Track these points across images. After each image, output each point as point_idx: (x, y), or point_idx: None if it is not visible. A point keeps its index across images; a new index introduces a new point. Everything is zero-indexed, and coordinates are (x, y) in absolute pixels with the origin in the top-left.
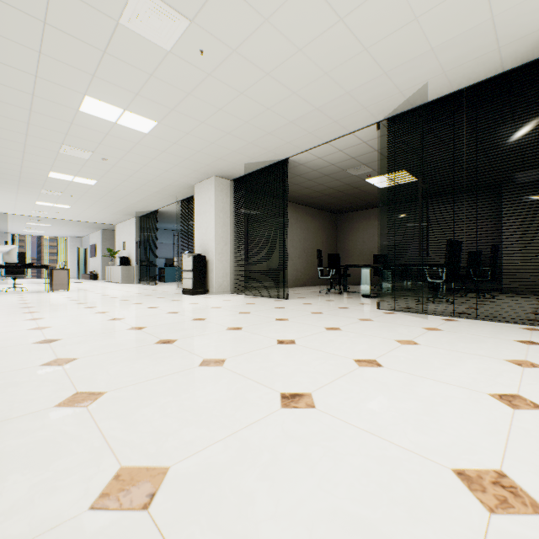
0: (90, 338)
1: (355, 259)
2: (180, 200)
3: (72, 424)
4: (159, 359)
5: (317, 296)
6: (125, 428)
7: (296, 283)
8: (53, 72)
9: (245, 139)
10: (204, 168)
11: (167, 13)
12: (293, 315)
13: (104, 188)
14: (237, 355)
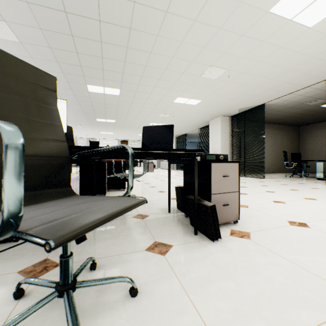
0: None
1: (314, 156)
2: (199, 128)
3: None
4: None
5: (283, 178)
6: None
7: (267, 171)
8: (170, 93)
9: (241, 99)
10: (216, 113)
11: (218, 70)
12: (270, 184)
13: None
14: (251, 193)
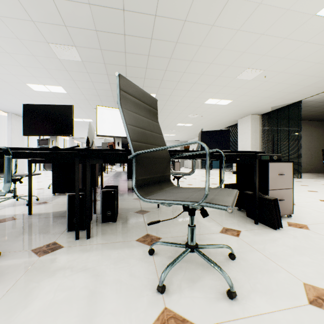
0: None
1: None
2: (226, 127)
3: None
4: None
5: (322, 178)
6: None
7: (301, 170)
8: (203, 95)
9: (275, 97)
10: (246, 112)
11: (255, 71)
12: (310, 184)
13: (194, 126)
14: None
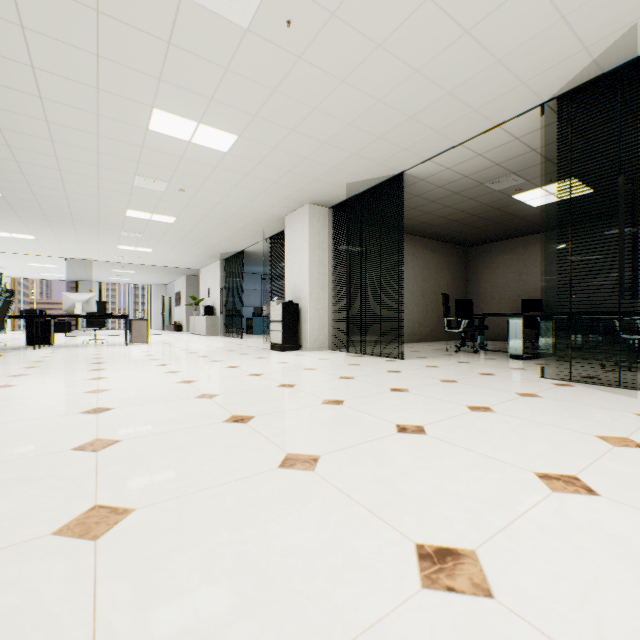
0: (147, 408)
1: (493, 306)
2: (269, 236)
3: (59, 580)
4: (224, 449)
5: (443, 355)
6: (135, 605)
7: (411, 337)
8: (115, 80)
9: (347, 149)
10: (295, 194)
11: None
12: (414, 383)
13: (185, 226)
14: (337, 451)
